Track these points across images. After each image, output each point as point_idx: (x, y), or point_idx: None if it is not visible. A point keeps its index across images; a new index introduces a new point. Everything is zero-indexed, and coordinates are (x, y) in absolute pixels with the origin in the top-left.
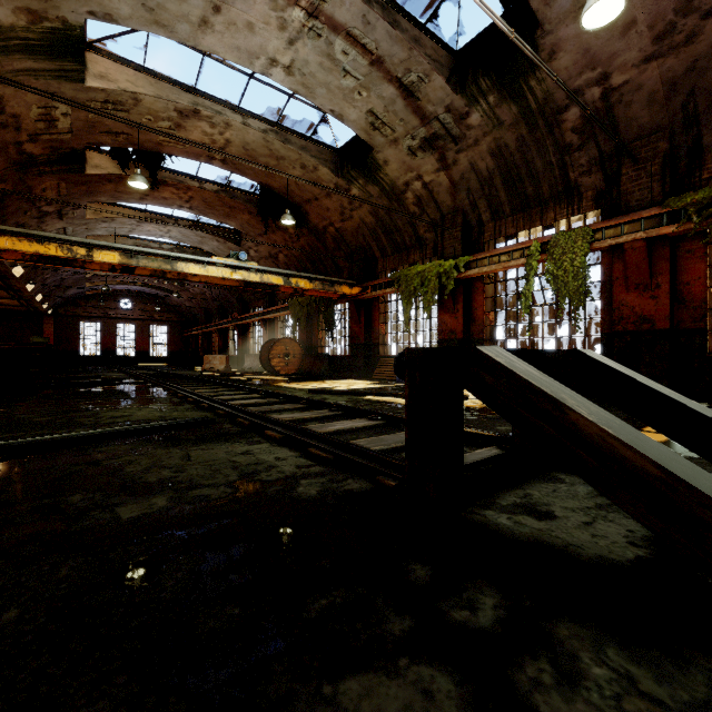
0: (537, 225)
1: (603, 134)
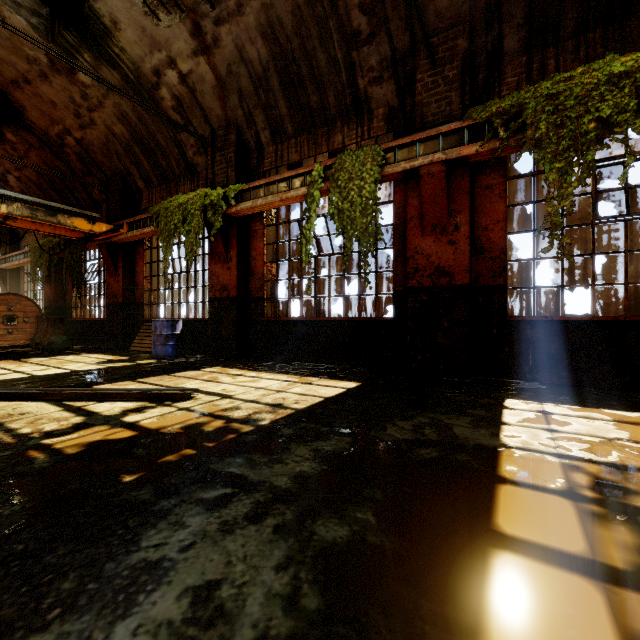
0: (324, 150)
1: (396, 19)
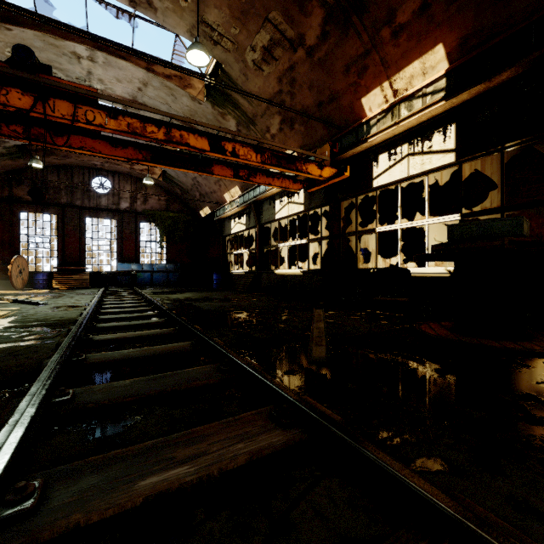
0: None
1: None
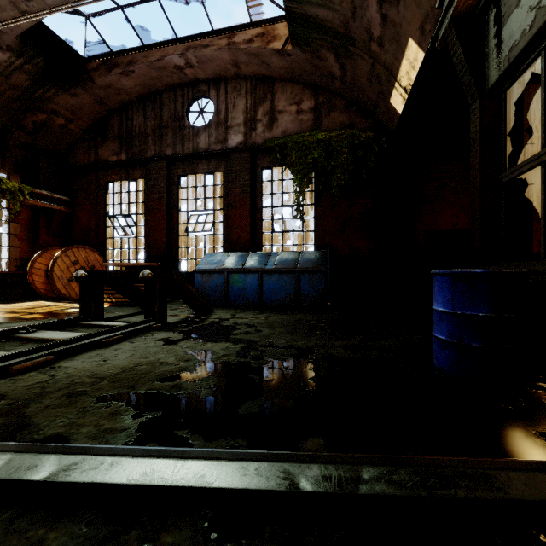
0: None
1: None
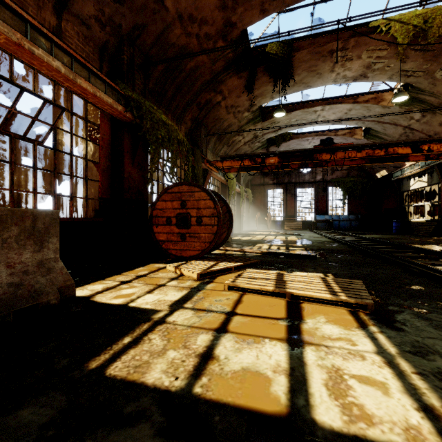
0: None
1: None
